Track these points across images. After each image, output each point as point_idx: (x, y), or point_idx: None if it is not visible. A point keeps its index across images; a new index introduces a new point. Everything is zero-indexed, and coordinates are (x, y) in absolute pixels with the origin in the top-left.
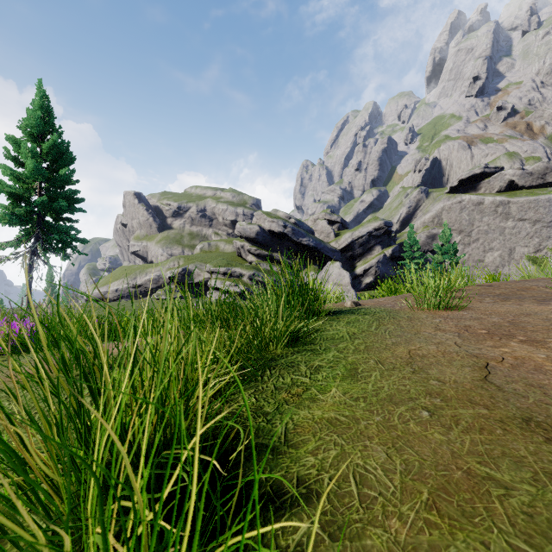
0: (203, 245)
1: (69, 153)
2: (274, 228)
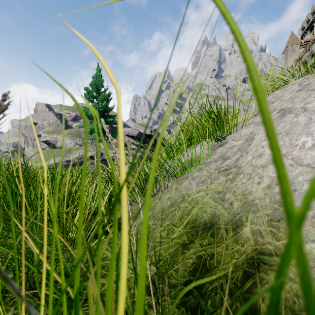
0: None
1: (110, 98)
2: (146, 132)
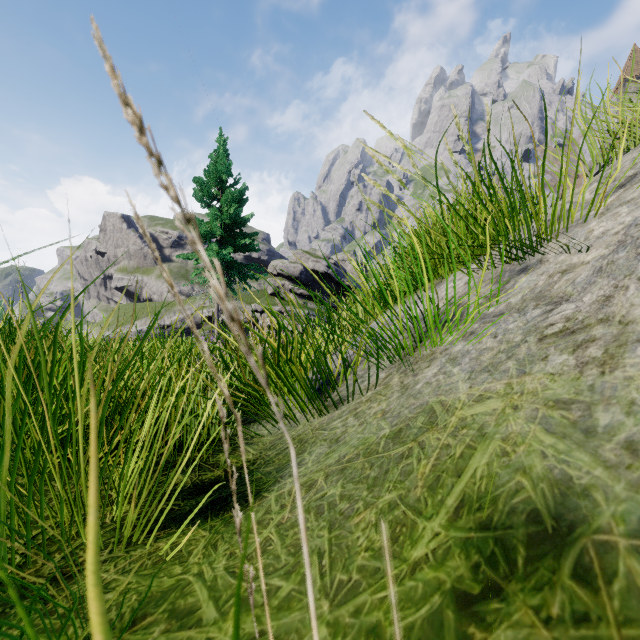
0: None
1: (246, 199)
2: (319, 268)
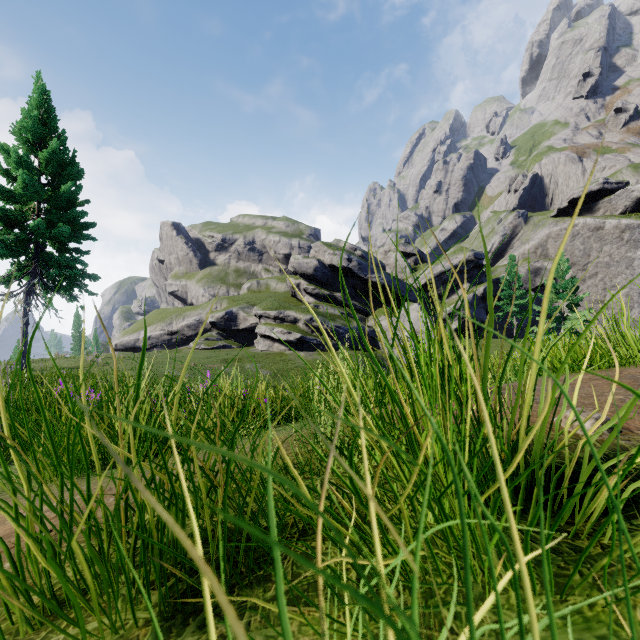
0: (250, 284)
1: (74, 165)
2: (336, 262)
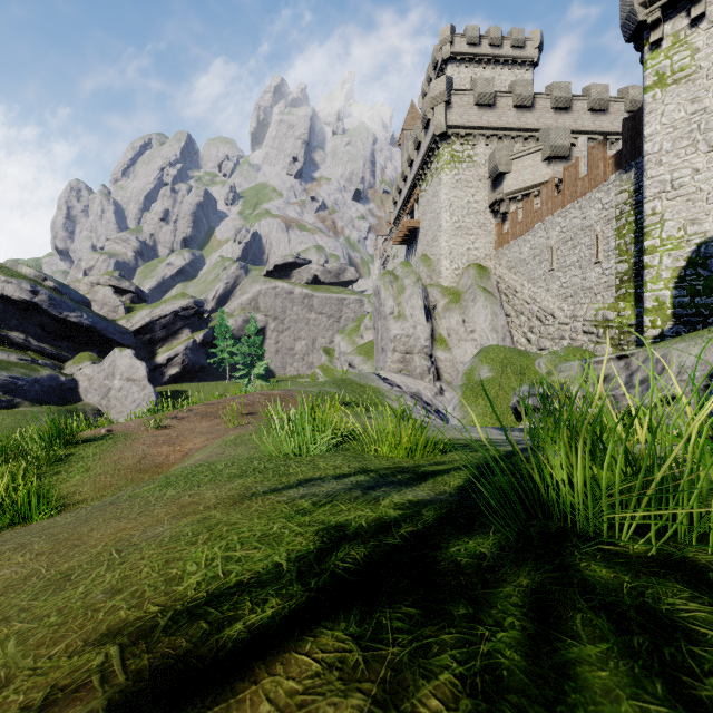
0: None
1: None
2: (12, 292)
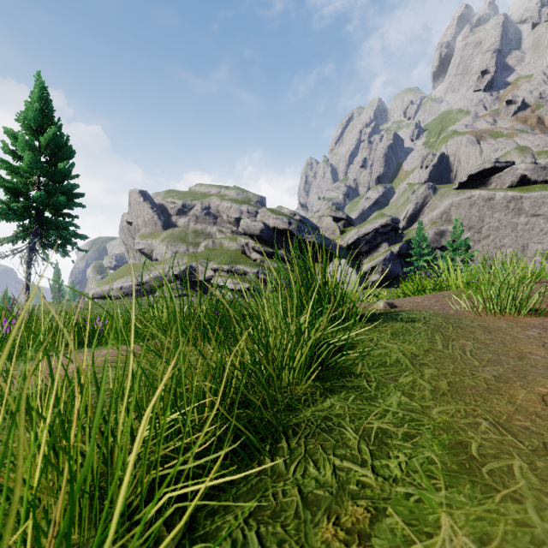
0: (207, 242)
1: (68, 147)
2: (279, 225)
